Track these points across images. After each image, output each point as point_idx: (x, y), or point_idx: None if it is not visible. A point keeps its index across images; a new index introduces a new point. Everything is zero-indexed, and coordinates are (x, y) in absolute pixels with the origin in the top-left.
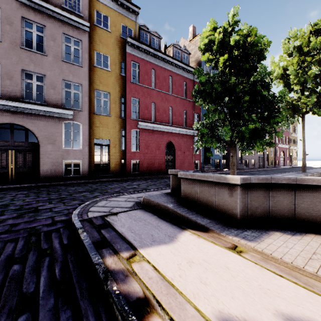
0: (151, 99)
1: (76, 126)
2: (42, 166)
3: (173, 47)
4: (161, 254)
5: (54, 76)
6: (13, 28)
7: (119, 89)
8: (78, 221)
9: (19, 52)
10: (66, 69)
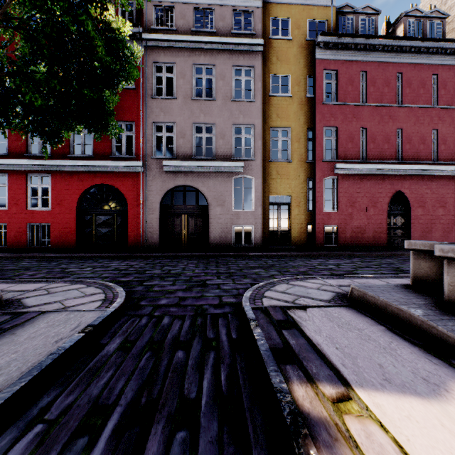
0: (359, 122)
1: (247, 181)
2: (211, 233)
3: (404, 19)
4: (413, 418)
5: (223, 123)
6: (186, 80)
7: (304, 119)
8: (250, 309)
9: (191, 105)
10: (236, 110)
